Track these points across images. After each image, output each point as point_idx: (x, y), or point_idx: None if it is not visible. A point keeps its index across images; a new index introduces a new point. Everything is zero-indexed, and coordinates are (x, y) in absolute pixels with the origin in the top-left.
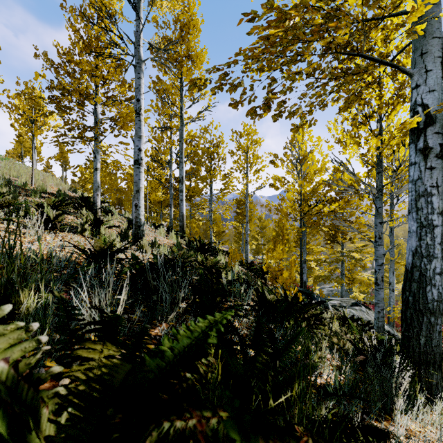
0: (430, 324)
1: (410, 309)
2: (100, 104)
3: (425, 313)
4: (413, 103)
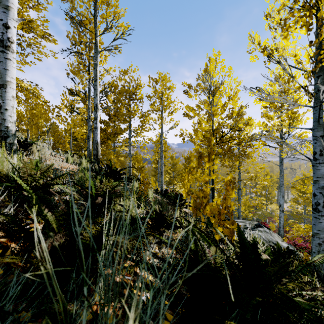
0: None
1: None
2: None
3: None
4: None
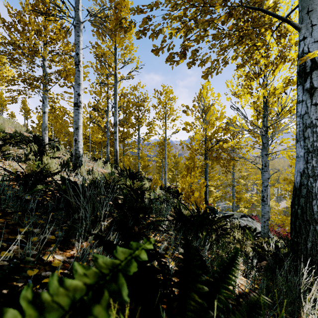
0: (315, 232)
1: (298, 220)
2: (47, 60)
3: (311, 223)
4: (301, 52)
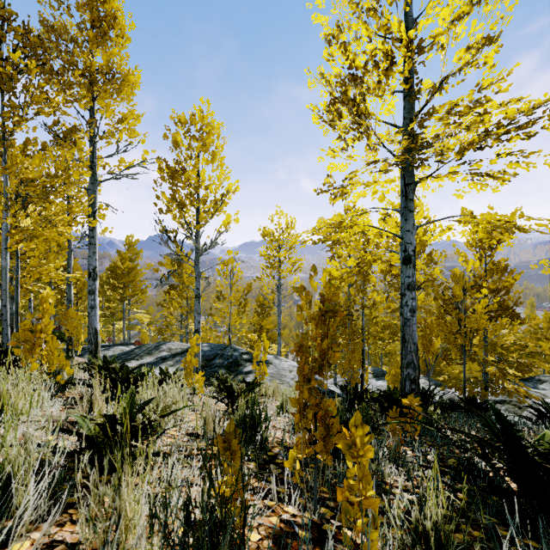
0: None
1: None
2: None
3: None
4: None
